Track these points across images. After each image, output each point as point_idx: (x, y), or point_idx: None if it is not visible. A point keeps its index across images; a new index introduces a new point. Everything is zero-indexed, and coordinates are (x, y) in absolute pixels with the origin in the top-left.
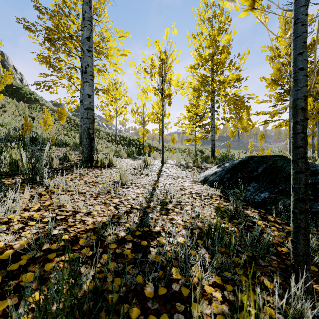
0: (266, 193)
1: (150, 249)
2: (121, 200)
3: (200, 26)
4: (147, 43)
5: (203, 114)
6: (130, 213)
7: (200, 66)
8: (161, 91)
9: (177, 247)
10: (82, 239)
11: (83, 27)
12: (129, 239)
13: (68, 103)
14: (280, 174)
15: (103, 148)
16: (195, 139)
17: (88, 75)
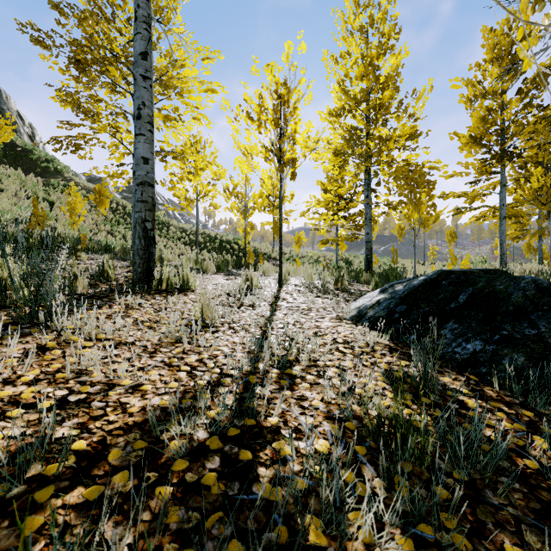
0: (477, 342)
1: (258, 471)
2: (203, 357)
3: (345, 40)
4: (253, 67)
5: (350, 197)
6: (218, 385)
7: (346, 112)
8: (278, 154)
9: (314, 465)
10: (117, 449)
11: (134, 34)
12: (216, 446)
13: (111, 176)
14: (503, 305)
15: (175, 256)
16: (336, 241)
17: (144, 122)
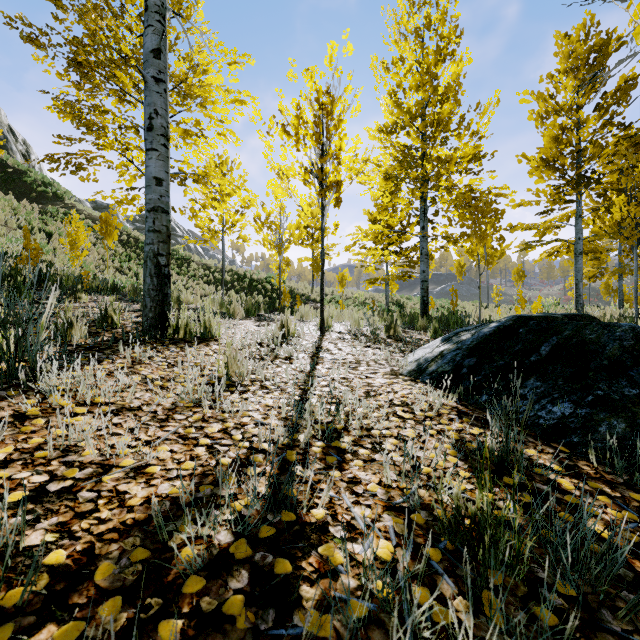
0: (566, 405)
1: (300, 591)
2: (227, 426)
3: (398, 44)
4: (289, 72)
5: (403, 229)
6: (247, 464)
7: (398, 128)
8: (319, 176)
9: (376, 581)
10: (107, 563)
11: (145, 27)
12: (243, 553)
13: (120, 202)
14: (596, 359)
15: (196, 297)
16: (386, 280)
17: (156, 135)
